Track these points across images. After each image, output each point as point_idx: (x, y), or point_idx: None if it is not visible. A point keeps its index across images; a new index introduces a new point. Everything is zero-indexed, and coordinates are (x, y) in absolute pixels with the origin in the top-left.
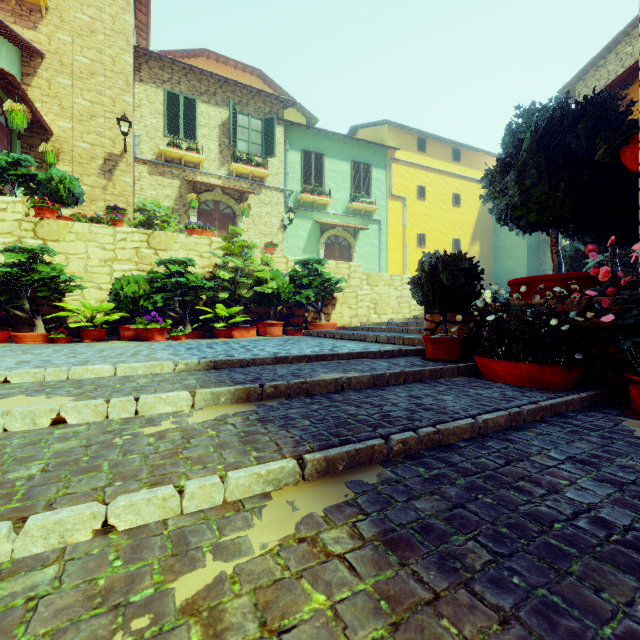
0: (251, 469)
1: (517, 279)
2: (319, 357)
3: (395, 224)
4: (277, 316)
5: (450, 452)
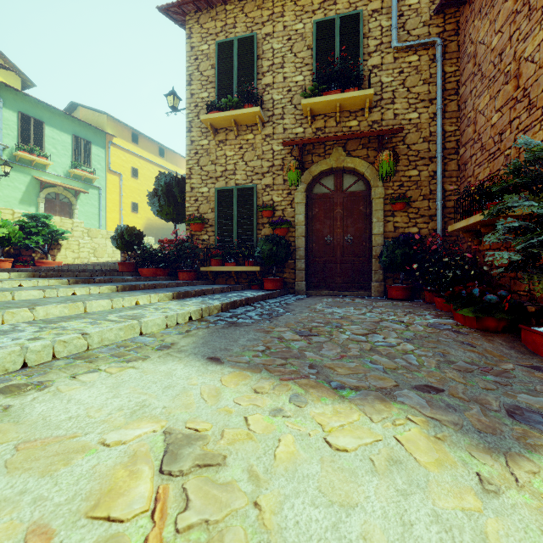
0: (55, 280)
1: (159, 240)
2: (60, 270)
3: (113, 192)
4: (4, 255)
5: (114, 283)
